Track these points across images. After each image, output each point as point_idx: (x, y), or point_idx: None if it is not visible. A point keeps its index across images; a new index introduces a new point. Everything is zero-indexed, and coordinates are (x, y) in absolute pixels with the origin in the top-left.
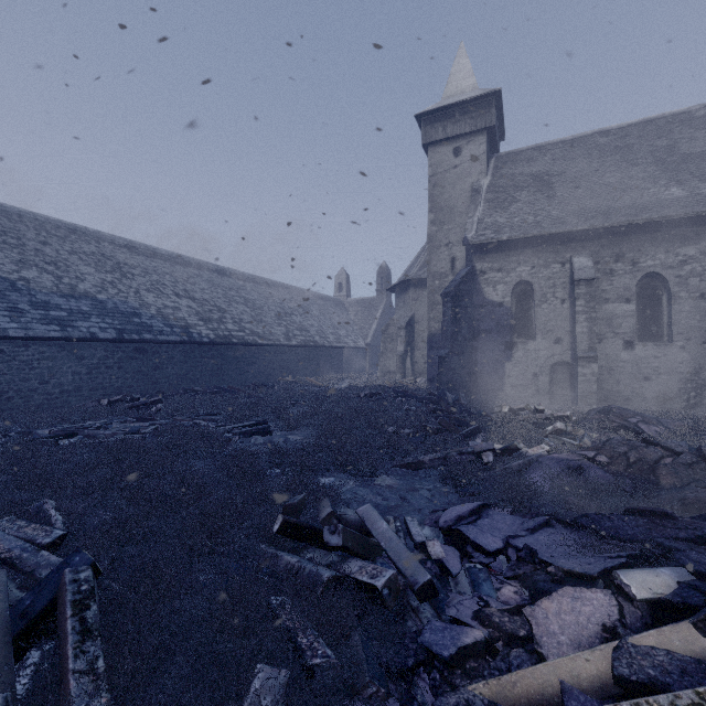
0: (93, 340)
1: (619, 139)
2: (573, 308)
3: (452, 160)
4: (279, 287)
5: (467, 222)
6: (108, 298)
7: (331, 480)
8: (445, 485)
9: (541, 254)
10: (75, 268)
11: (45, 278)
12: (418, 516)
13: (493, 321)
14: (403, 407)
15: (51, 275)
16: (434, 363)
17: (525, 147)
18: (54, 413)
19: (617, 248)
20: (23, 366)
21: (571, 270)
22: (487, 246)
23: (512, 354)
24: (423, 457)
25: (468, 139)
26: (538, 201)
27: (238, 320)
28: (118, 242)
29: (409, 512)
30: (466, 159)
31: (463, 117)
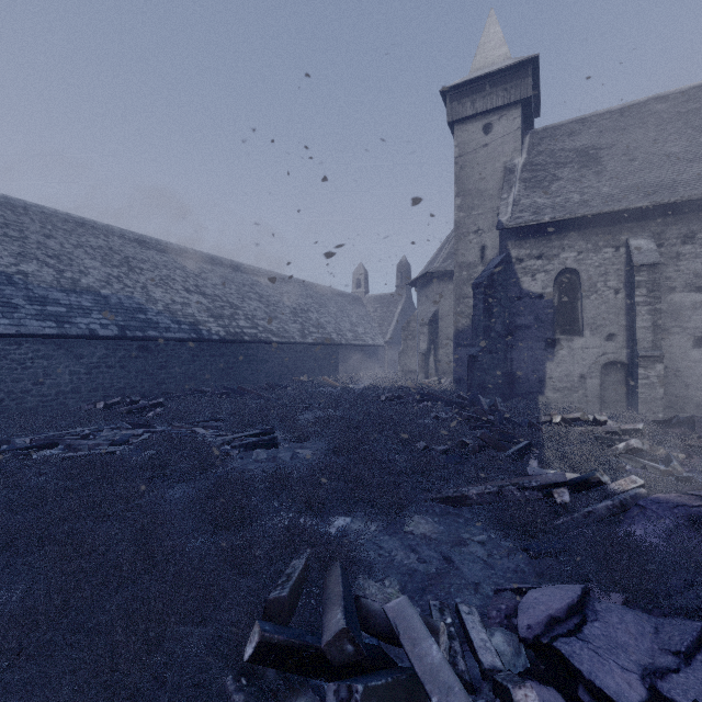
0: (92, 337)
1: (680, 104)
2: (629, 299)
3: (482, 138)
4: (295, 283)
5: (500, 204)
6: (112, 293)
7: (346, 522)
8: (503, 536)
9: (589, 237)
10: (79, 262)
11: (46, 272)
12: (476, 599)
13: (532, 315)
14: (430, 413)
15: (52, 268)
16: (461, 362)
17: (565, 120)
18: (47, 416)
19: (685, 228)
20: (15, 366)
21: (628, 255)
22: (524, 230)
23: (554, 353)
24: (467, 489)
25: (500, 114)
26: (585, 177)
27: (251, 316)
28: (128, 236)
29: (461, 589)
30: (497, 136)
31: (495, 89)
